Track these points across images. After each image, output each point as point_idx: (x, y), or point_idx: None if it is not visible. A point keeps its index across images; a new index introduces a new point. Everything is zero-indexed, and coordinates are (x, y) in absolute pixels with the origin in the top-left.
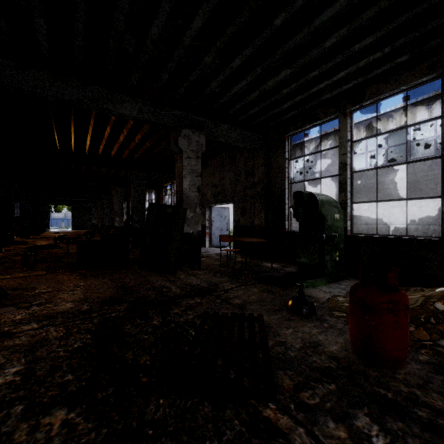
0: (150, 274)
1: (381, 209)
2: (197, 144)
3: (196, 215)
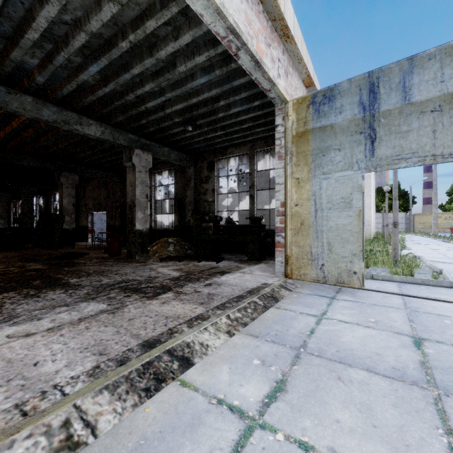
0: (41, 250)
1: None
2: (73, 180)
3: (72, 219)
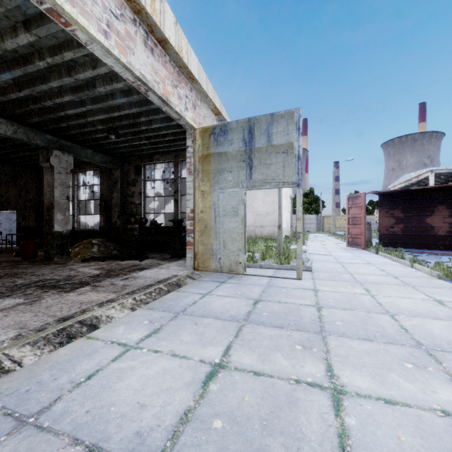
0: None
1: (149, 217)
2: None
3: None
